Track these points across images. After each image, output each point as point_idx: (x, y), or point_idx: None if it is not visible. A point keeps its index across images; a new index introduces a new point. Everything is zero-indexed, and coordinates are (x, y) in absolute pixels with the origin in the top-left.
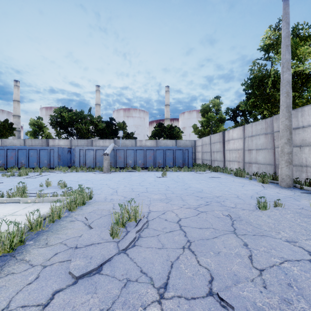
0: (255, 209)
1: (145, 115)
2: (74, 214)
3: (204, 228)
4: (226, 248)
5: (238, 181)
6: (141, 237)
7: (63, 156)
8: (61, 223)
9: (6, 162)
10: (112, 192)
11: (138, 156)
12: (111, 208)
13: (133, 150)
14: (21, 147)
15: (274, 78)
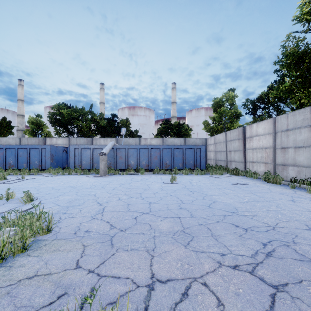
0: None
1: (151, 114)
2: None
3: None
4: None
5: (277, 190)
6: None
7: (57, 156)
8: None
9: None
10: (96, 212)
11: (141, 156)
12: (73, 263)
13: (136, 149)
14: (9, 146)
15: None
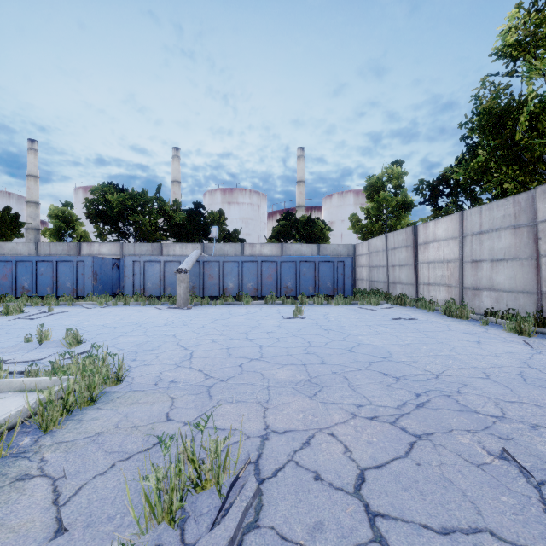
0: None
1: (261, 201)
2: (47, 443)
3: (459, 531)
4: None
5: (460, 327)
6: None
7: (103, 274)
8: None
9: None
10: (181, 358)
11: (246, 274)
12: (162, 416)
13: (236, 262)
14: (23, 257)
15: (533, 110)
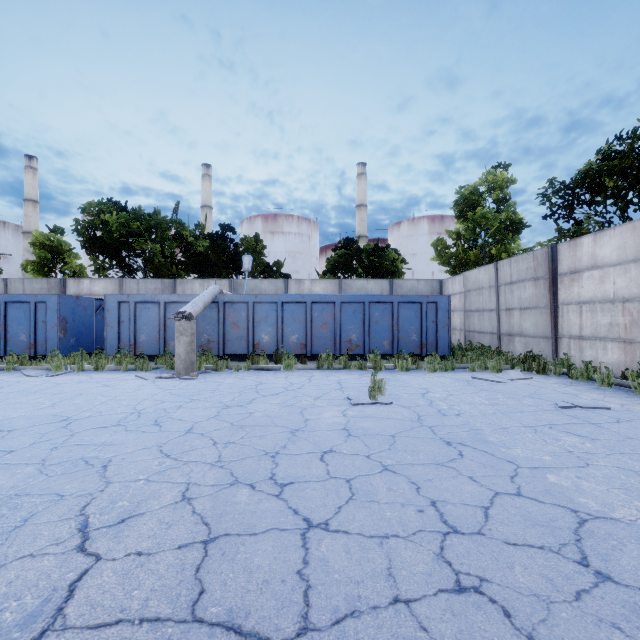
0: None
1: (312, 230)
2: None
3: None
4: None
5: None
6: None
7: (78, 321)
8: None
9: None
10: (8, 633)
11: (288, 321)
12: None
13: (274, 304)
14: None
15: None
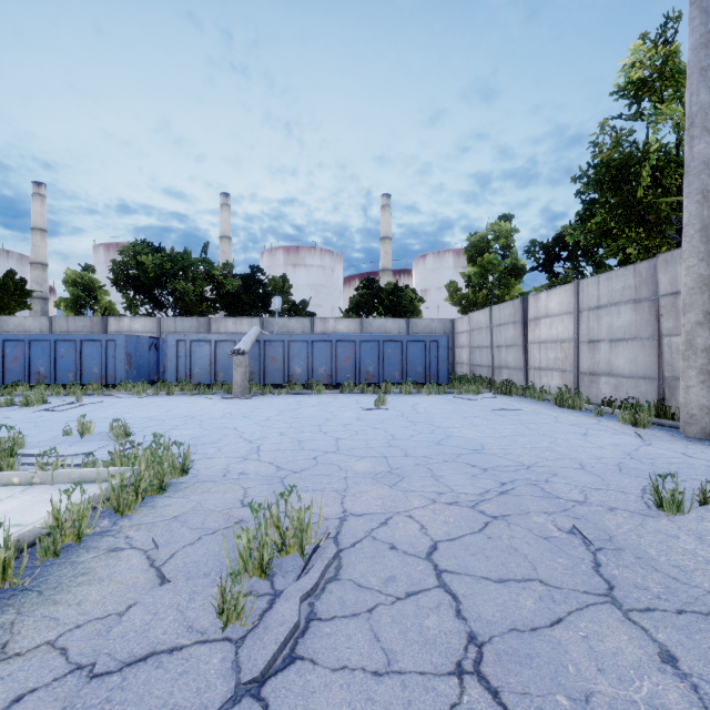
0: (645, 508)
1: (335, 263)
2: (128, 525)
3: (513, 580)
4: (607, 673)
5: (569, 419)
6: (317, 621)
7: (138, 356)
8: (79, 560)
9: (2, 371)
10: (248, 451)
11: (317, 356)
12: (237, 503)
13: (305, 342)
14: (38, 335)
15: (657, 163)
